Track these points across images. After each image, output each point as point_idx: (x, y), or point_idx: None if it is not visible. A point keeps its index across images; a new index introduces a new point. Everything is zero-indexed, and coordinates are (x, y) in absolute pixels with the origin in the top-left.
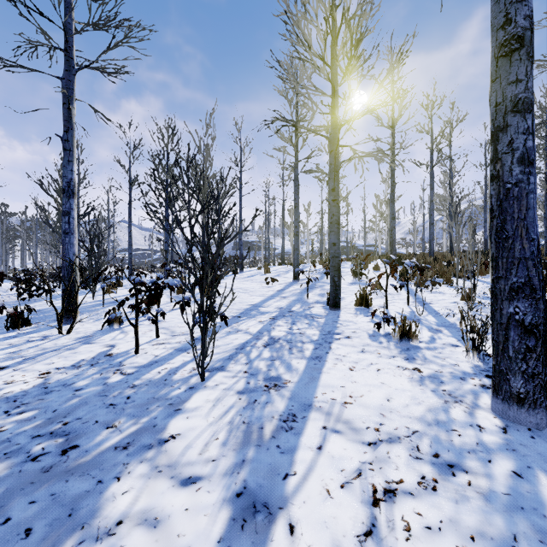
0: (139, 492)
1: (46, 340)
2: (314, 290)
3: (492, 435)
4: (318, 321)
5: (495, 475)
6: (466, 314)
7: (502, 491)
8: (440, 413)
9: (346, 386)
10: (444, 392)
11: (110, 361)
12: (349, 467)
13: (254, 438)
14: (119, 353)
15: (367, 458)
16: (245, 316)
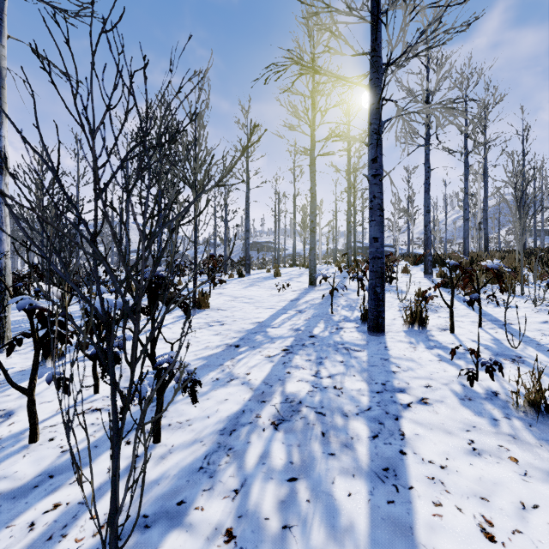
0: None
1: None
2: (337, 300)
3: None
4: (358, 358)
5: None
6: None
7: None
8: None
9: None
10: None
11: None
12: None
13: None
14: (2, 438)
15: None
16: (246, 345)
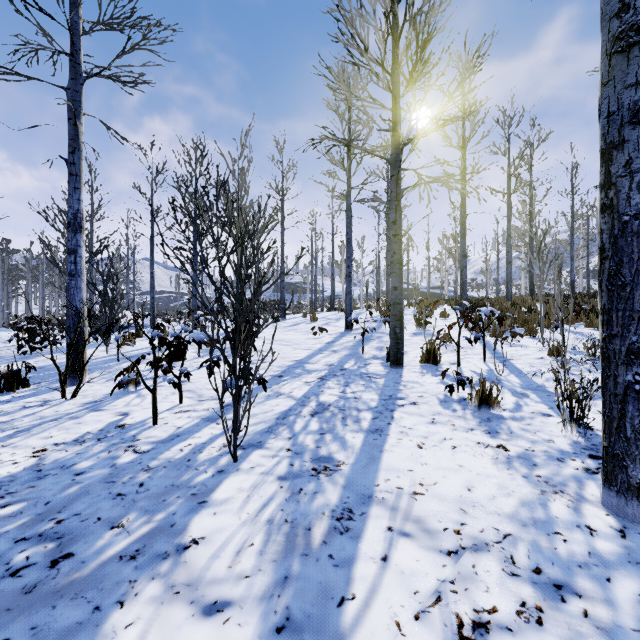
0: (148, 625)
1: (46, 406)
2: (370, 342)
3: (607, 541)
4: (376, 382)
5: (618, 601)
6: (561, 377)
7: (630, 627)
8: (537, 508)
9: (415, 470)
10: (539, 479)
11: (122, 435)
12: (425, 587)
13: (299, 544)
14: (133, 423)
15: (448, 574)
16: (288, 375)
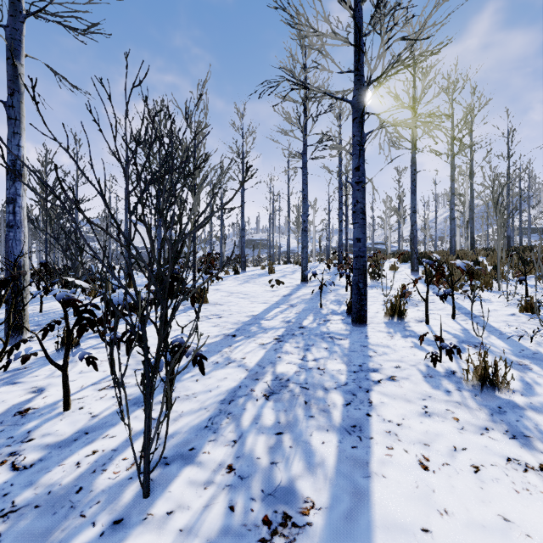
0: None
1: None
2: (327, 295)
3: None
4: (340, 345)
5: None
6: None
7: None
8: None
9: (433, 530)
10: None
11: (14, 429)
12: None
13: None
14: (40, 408)
15: None
16: (242, 335)
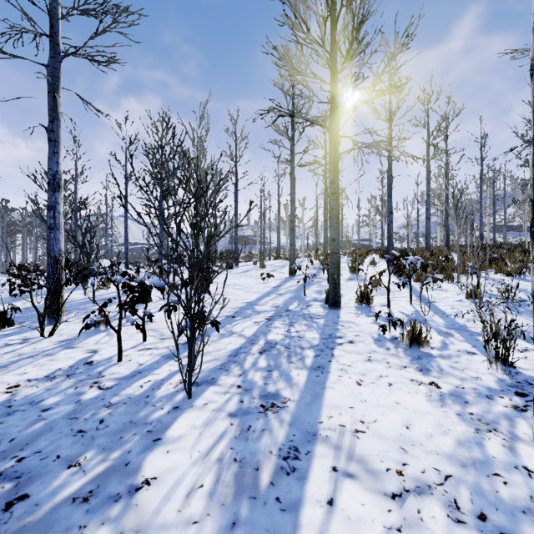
0: None
1: (25, 344)
2: (311, 286)
3: None
4: (317, 322)
5: None
6: (487, 320)
7: None
8: (473, 447)
9: (355, 407)
10: (472, 416)
11: (89, 371)
12: None
13: (247, 486)
14: (100, 360)
15: (394, 520)
16: (240, 316)
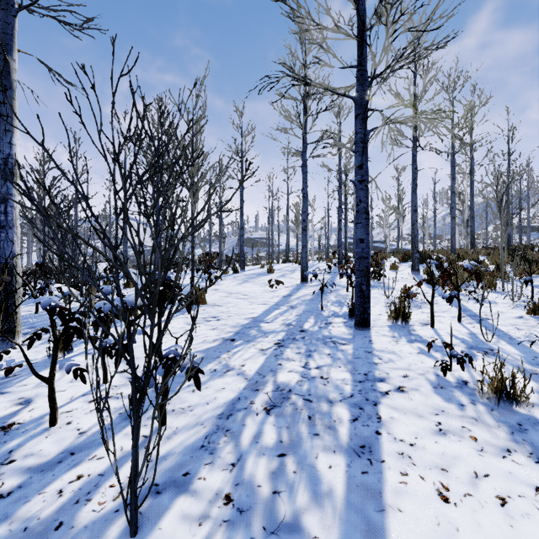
0: None
1: None
2: (327, 296)
3: None
4: (344, 351)
5: None
6: None
7: None
8: None
9: None
10: None
11: None
12: None
13: None
14: (25, 422)
15: None
16: (241, 339)
